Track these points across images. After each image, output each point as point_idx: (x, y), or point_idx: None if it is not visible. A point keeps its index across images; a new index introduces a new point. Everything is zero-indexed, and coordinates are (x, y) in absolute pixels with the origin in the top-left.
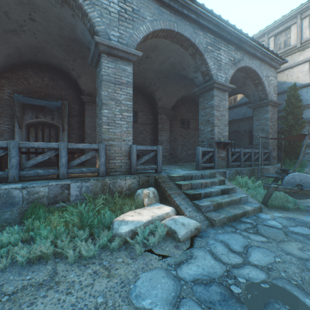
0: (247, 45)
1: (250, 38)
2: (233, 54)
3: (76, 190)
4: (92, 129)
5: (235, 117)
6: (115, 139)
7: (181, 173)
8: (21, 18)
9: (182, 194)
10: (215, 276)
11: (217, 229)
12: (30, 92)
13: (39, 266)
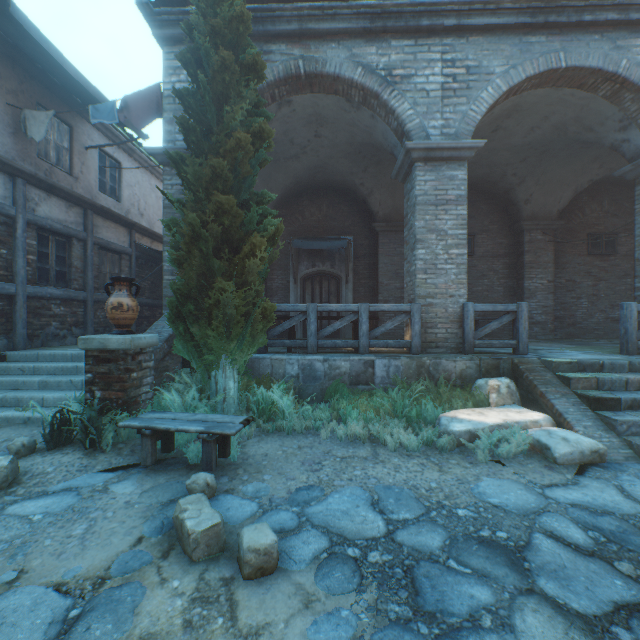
0: None
1: None
2: None
3: (382, 369)
4: (390, 276)
5: None
6: (435, 295)
7: (575, 357)
8: (305, 139)
9: (571, 396)
10: (615, 511)
11: None
12: (305, 230)
13: (357, 444)
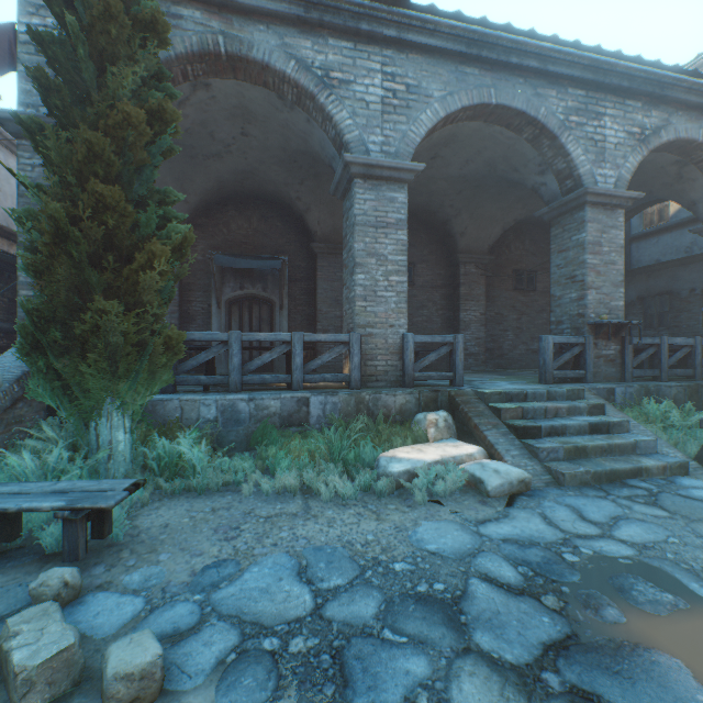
0: (681, 90)
1: (686, 72)
2: (639, 118)
3: (318, 407)
4: (329, 303)
5: (662, 258)
6: (375, 325)
7: (504, 388)
8: (230, 135)
9: (501, 426)
10: (540, 541)
11: (566, 490)
12: (231, 245)
13: (286, 498)
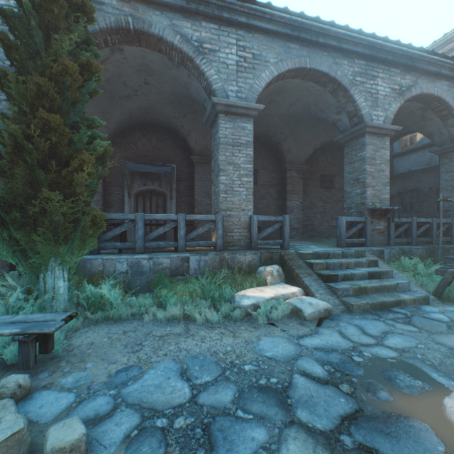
0: (424, 62)
1: (427, 51)
2: (399, 80)
3: (195, 263)
4: (203, 195)
5: (412, 168)
6: (233, 209)
7: (315, 250)
8: (137, 84)
9: (313, 274)
10: (338, 348)
11: (354, 315)
12: (138, 157)
13: (174, 323)
